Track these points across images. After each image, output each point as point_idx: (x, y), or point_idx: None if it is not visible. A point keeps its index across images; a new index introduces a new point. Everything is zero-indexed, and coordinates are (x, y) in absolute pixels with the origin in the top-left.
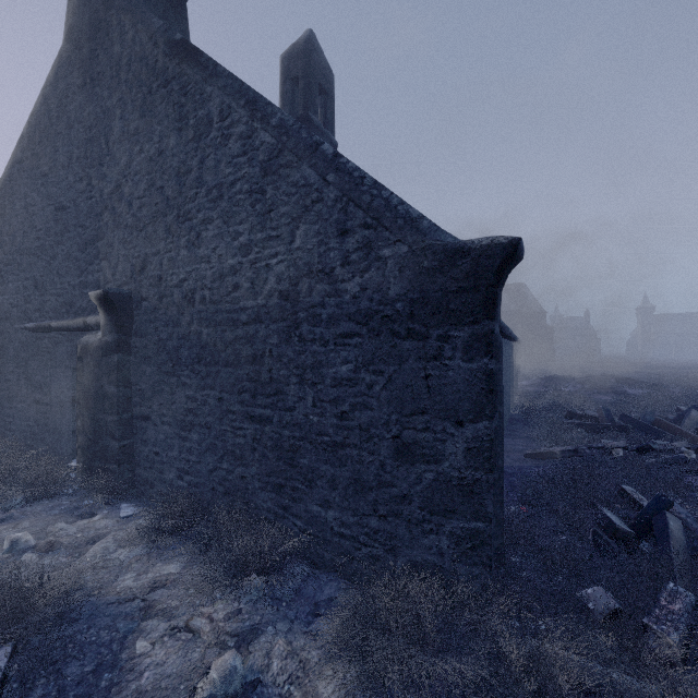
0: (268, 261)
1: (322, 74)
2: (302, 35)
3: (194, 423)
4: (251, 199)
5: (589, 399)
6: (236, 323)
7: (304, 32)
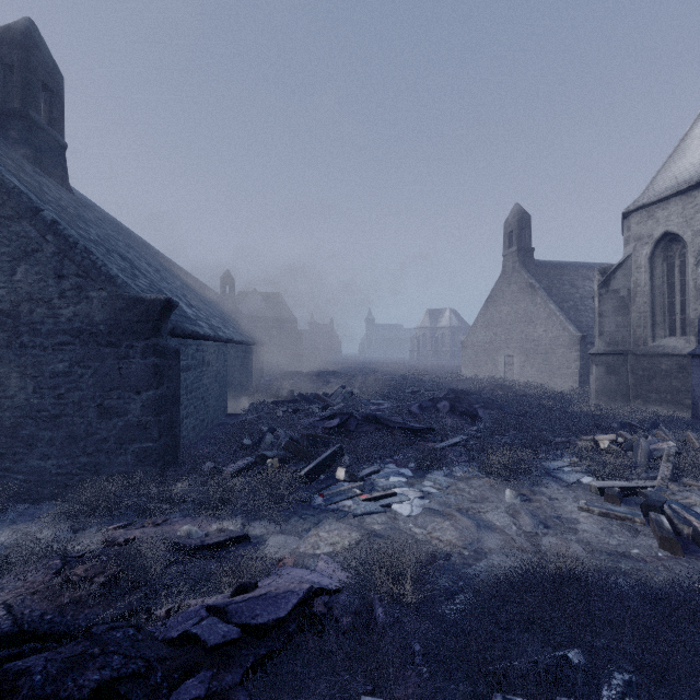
0: None
1: (46, 72)
2: (19, 21)
3: None
4: None
5: (301, 387)
6: None
7: (22, 18)
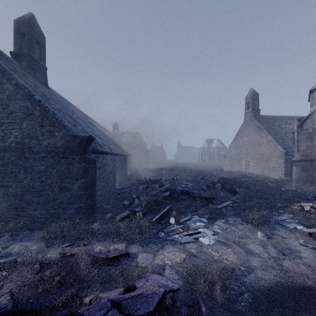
0: (11, 130)
1: (38, 36)
2: (27, 14)
3: None
4: (2, 107)
5: (149, 175)
6: None
7: (28, 13)
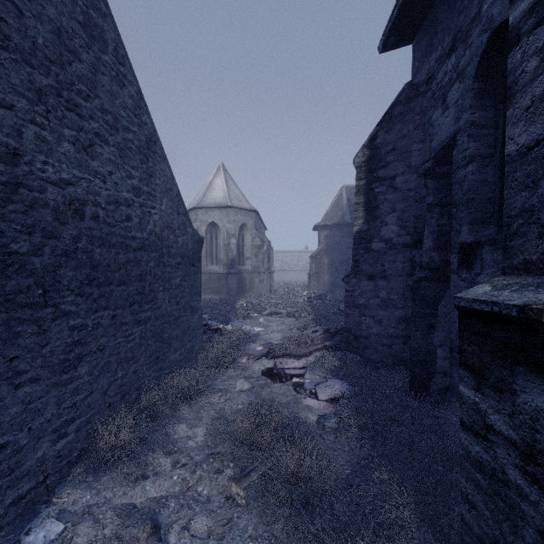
0: (151, 209)
1: None
2: None
3: (84, 354)
4: (140, 156)
5: None
6: (129, 248)
7: None
